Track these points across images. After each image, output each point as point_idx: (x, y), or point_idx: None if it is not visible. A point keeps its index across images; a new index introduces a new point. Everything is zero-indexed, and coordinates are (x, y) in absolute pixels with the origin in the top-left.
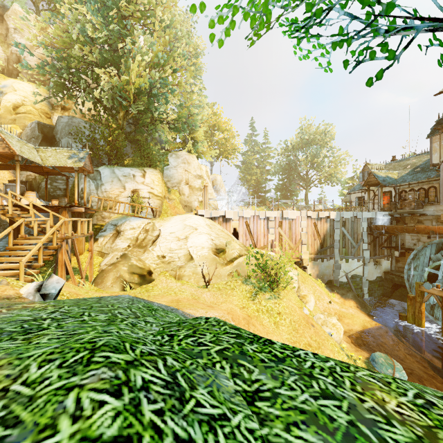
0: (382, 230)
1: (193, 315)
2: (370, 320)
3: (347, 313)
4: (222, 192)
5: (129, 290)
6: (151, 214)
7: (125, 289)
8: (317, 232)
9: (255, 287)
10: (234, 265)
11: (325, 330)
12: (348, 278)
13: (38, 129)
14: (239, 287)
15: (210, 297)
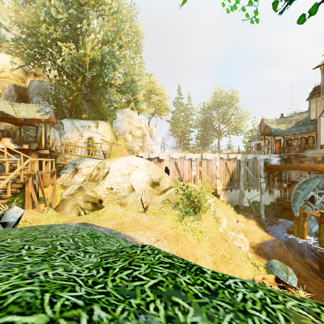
0: (274, 168)
1: (133, 237)
2: (267, 234)
3: (250, 229)
4: (157, 139)
5: (83, 215)
6: (102, 156)
7: (80, 214)
8: (227, 169)
9: (182, 212)
10: (166, 195)
11: (235, 244)
12: (250, 203)
13: (14, 90)
14: (170, 212)
15: (147, 220)
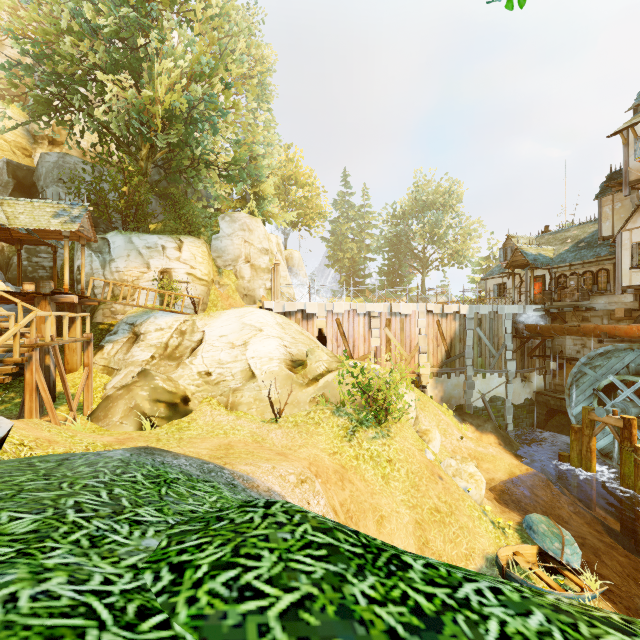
0: (533, 331)
1: (250, 477)
2: (519, 463)
3: (485, 453)
4: (301, 275)
5: (149, 429)
6: (191, 307)
7: (143, 428)
8: (441, 334)
9: (352, 420)
10: (319, 386)
11: (459, 484)
12: (485, 402)
13: (7, 171)
14: (327, 421)
15: (281, 439)
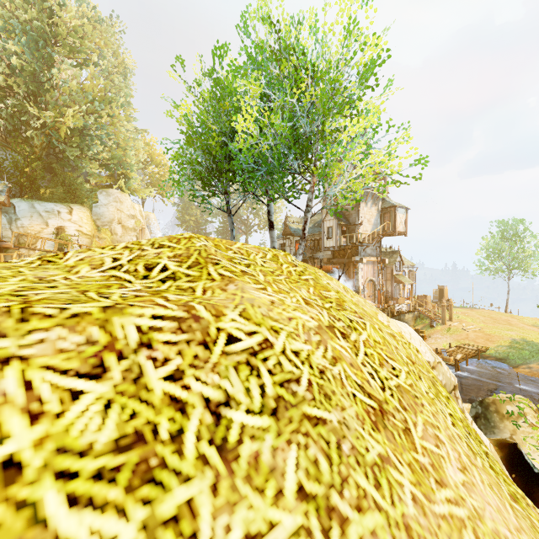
0: None
1: None
2: None
3: None
4: (156, 232)
5: None
6: None
7: None
8: None
9: None
10: None
11: None
12: None
13: None
14: None
15: None
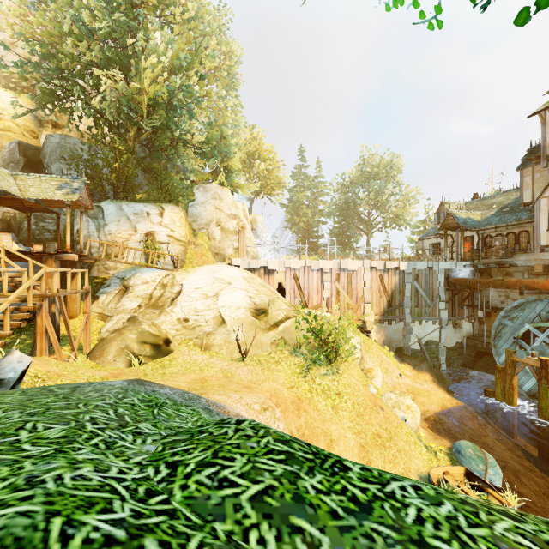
0: (463, 284)
1: (222, 404)
2: (450, 397)
3: (421, 389)
4: (264, 237)
5: (137, 365)
6: (171, 264)
7: (132, 365)
8: (383, 287)
9: (306, 359)
10: (279, 330)
11: (398, 414)
12: (422, 345)
13: (19, 150)
14: (285, 360)
15: (247, 374)
